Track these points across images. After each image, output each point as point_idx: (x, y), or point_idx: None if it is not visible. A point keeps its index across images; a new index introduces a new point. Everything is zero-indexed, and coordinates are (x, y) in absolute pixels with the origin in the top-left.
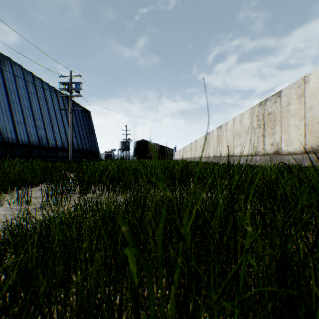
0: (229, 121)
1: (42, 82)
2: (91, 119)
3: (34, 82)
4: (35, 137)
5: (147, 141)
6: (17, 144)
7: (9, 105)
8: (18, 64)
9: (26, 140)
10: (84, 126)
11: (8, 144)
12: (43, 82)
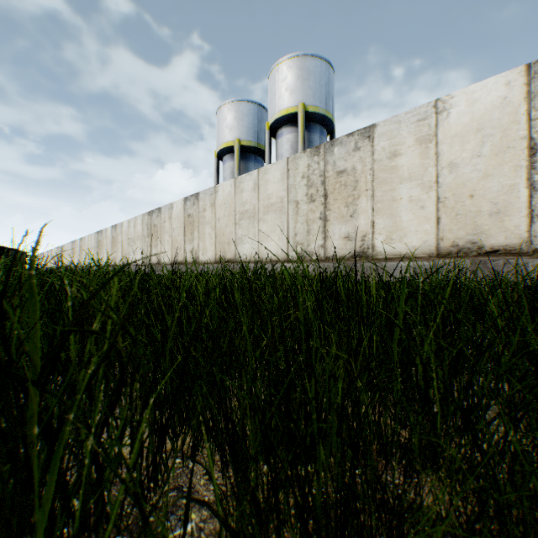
0: (87, 237)
1: None
2: None
3: None
4: None
5: None
6: None
7: None
8: None
9: None
10: None
11: None
12: None
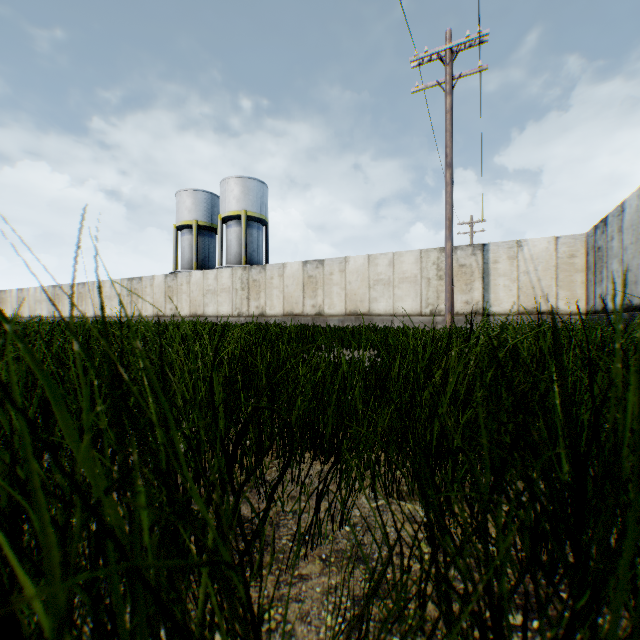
0: (32, 288)
1: None
2: None
3: None
4: None
5: None
6: None
7: None
8: None
9: None
10: None
11: None
12: None
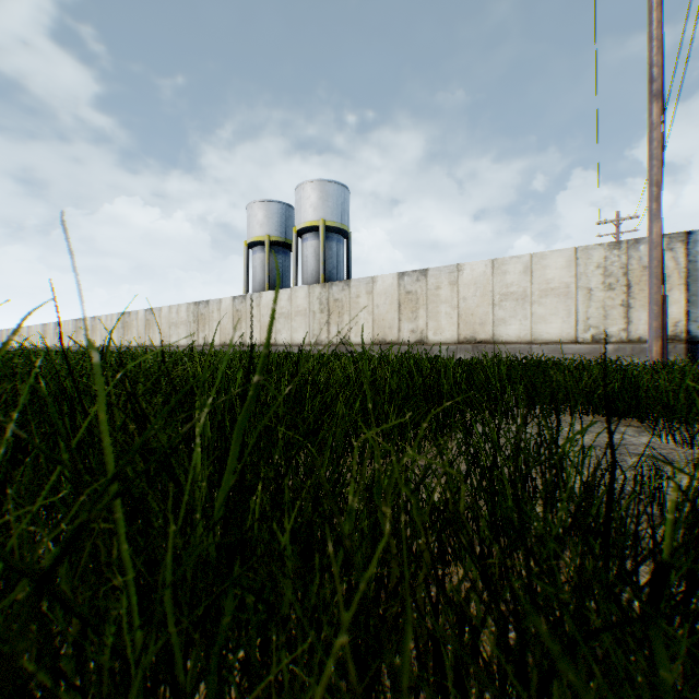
0: (104, 316)
1: None
2: None
3: None
4: None
5: None
6: None
7: None
8: None
9: None
10: None
11: None
12: None
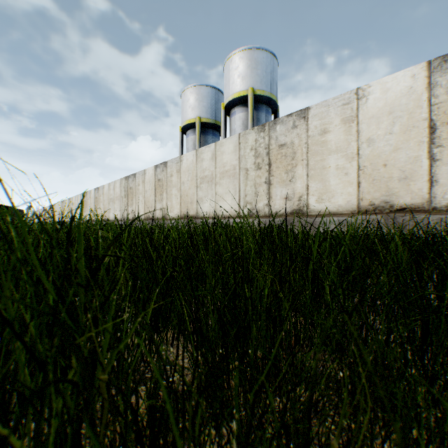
0: (74, 197)
1: None
2: None
3: None
4: None
5: None
6: None
7: None
8: None
9: None
10: None
11: None
12: None
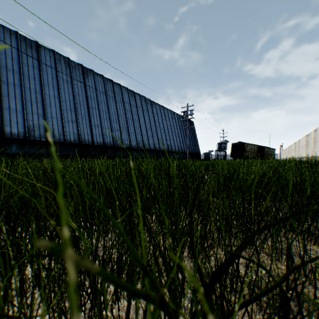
0: None
1: (167, 110)
2: (194, 128)
3: (164, 112)
4: (166, 146)
5: (243, 143)
6: (159, 151)
7: (155, 129)
8: (157, 104)
9: (163, 148)
10: (190, 134)
11: (156, 151)
12: (167, 110)
